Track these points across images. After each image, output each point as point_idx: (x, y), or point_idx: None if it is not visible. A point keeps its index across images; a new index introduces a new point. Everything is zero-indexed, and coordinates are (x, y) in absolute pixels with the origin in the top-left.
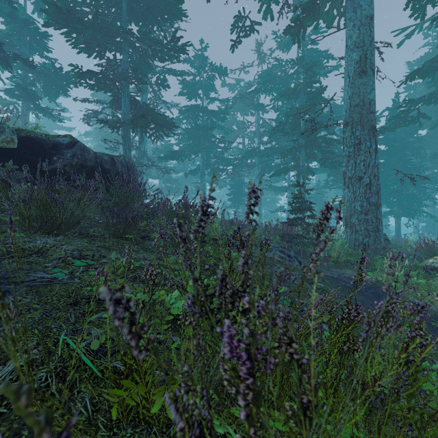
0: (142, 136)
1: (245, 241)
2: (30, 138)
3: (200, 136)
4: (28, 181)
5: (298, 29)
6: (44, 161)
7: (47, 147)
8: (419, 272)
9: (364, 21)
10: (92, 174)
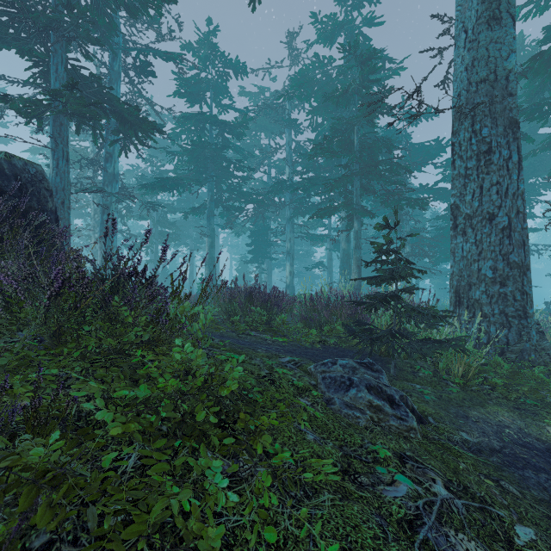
0: (95, 140)
1: None
2: None
3: (207, 159)
4: None
5: None
6: None
7: None
8: None
9: None
10: None
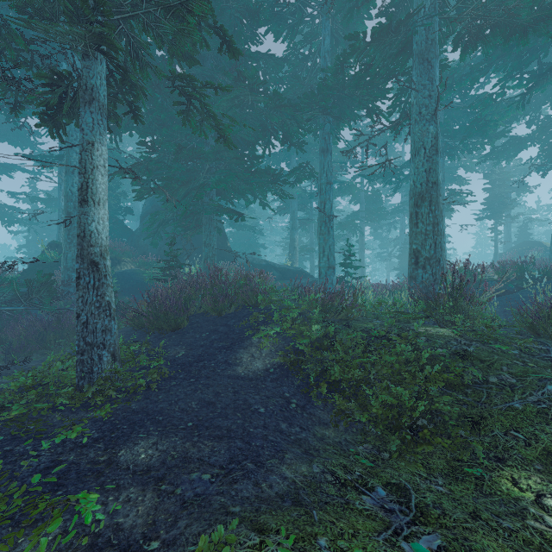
0: None
1: None
2: None
3: None
4: None
5: None
6: None
7: None
8: None
9: None
10: None
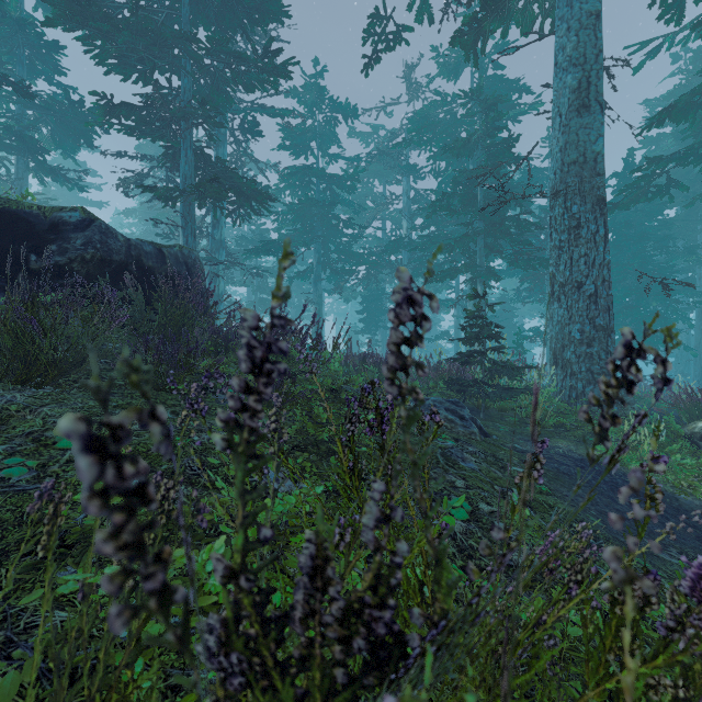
0: (215, 214)
1: (385, 411)
2: (10, 212)
3: (314, 217)
4: (3, 286)
5: (475, 36)
6: (32, 253)
7: (41, 228)
8: (682, 444)
9: (586, 22)
10: (123, 275)
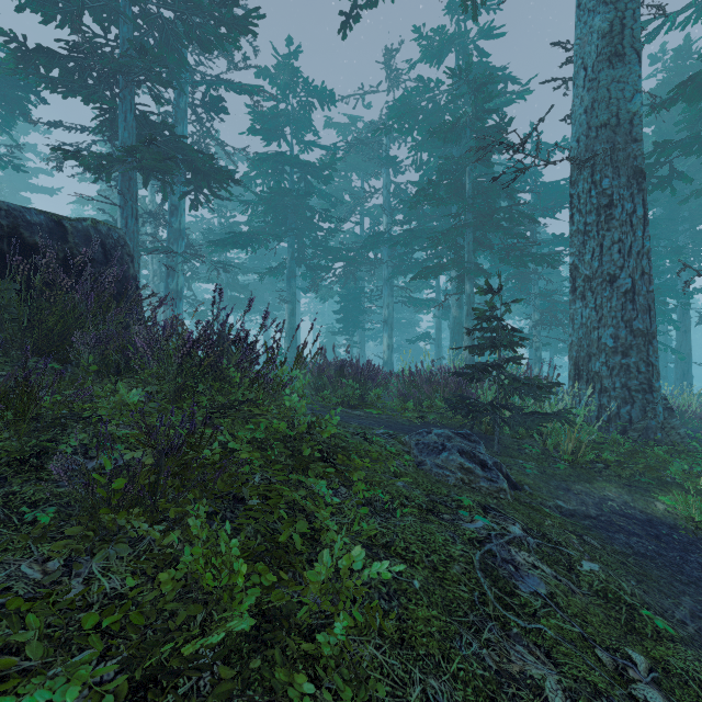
0: (164, 194)
1: None
2: None
3: (287, 208)
4: None
5: None
6: None
7: None
8: None
9: None
10: None
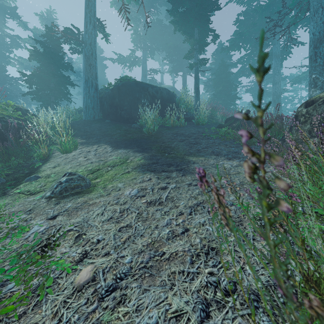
0: None
1: None
2: None
3: None
4: None
5: None
6: None
7: None
8: None
9: None
10: None
